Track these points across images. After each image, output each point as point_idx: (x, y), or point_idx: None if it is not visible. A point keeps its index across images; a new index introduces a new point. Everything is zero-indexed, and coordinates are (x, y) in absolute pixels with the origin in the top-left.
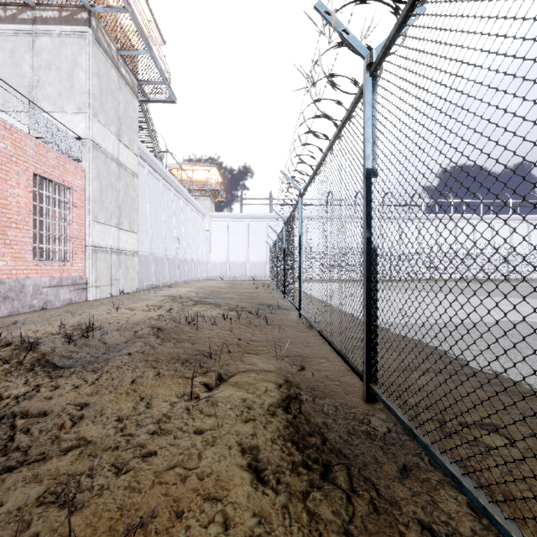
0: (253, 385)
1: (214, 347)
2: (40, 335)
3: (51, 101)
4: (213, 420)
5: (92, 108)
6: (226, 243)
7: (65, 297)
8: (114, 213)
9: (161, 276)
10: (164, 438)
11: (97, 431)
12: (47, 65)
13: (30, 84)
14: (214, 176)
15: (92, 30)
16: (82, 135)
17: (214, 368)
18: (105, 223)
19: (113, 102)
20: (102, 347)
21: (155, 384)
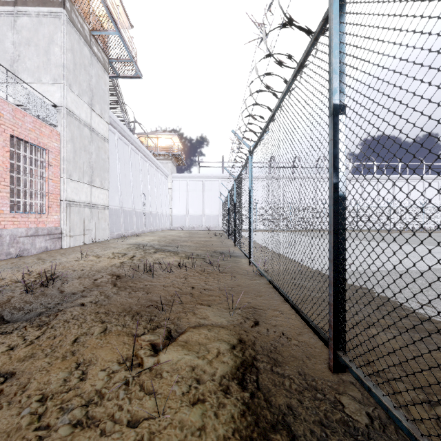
0: (204, 346)
1: (167, 297)
2: (4, 283)
3: (30, 74)
4: (153, 403)
5: (66, 80)
6: (185, 199)
7: (41, 245)
8: (87, 172)
9: (129, 227)
10: (86, 435)
11: (7, 422)
12: (27, 41)
13: (12, 58)
14: (175, 143)
15: (66, 11)
16: (57, 103)
17: (164, 323)
18: (78, 181)
19: (86, 76)
20: (58, 297)
21: (97, 345)
